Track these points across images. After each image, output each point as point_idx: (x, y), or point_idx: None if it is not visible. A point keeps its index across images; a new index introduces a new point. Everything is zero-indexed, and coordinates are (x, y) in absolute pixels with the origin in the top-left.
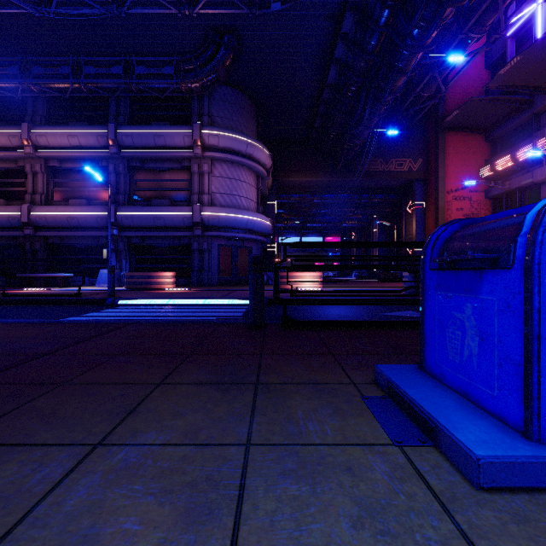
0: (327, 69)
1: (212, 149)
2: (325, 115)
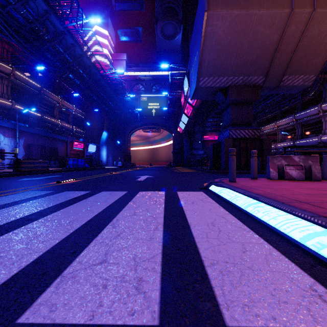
0: None
1: None
2: None
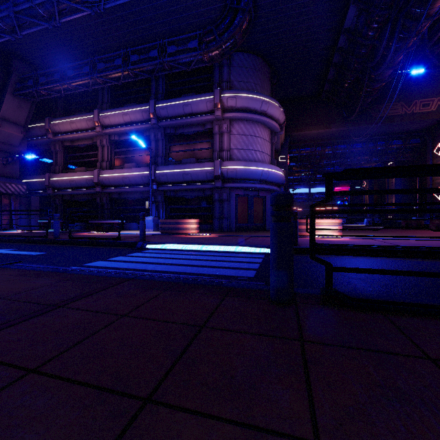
0: (344, 13)
1: (230, 110)
2: (339, 65)
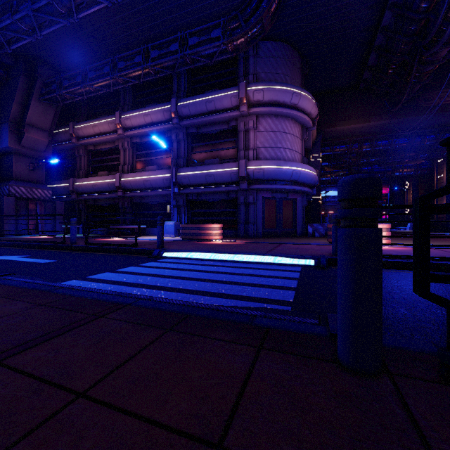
0: None
1: (256, 105)
2: (382, 48)
